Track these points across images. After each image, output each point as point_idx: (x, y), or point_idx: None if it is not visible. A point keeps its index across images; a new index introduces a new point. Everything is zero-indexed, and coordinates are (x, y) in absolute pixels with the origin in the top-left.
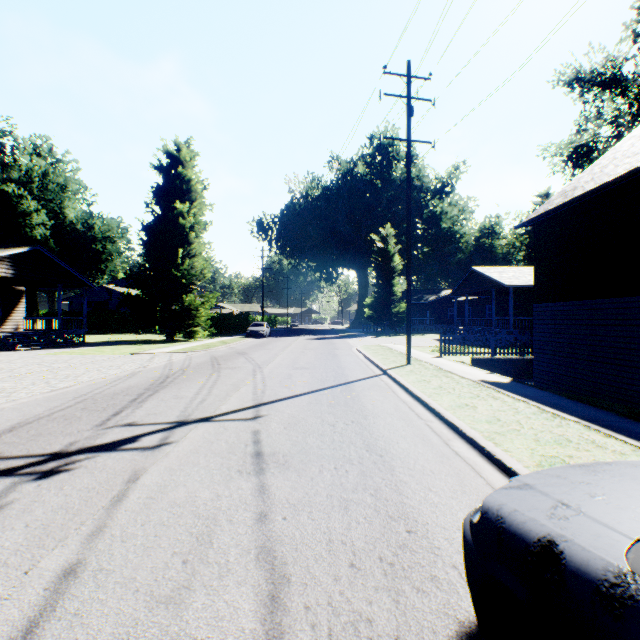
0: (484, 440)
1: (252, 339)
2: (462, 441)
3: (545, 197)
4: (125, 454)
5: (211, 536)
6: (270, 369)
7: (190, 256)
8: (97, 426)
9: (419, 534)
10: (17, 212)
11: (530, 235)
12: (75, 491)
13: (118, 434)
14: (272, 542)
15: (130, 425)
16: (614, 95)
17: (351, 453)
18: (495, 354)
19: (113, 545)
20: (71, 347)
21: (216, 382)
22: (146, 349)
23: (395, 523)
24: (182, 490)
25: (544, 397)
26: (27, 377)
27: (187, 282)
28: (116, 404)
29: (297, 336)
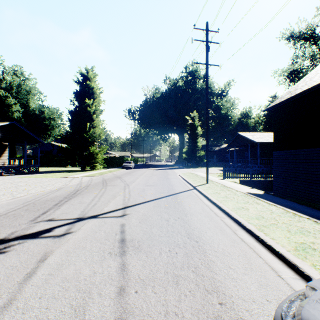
0: (258, 231)
1: (125, 169)
2: (244, 231)
3: (274, 97)
4: (42, 240)
5: (85, 308)
6: (133, 186)
7: (93, 127)
8: (31, 221)
9: (228, 306)
10: (4, 104)
11: (266, 117)
12: (3, 269)
13: (42, 226)
14: (126, 314)
15: (50, 220)
16: (311, 44)
17: (178, 239)
18: (252, 178)
19: (15, 317)
20: (31, 174)
21: (103, 193)
22: (69, 175)
23: (210, 296)
24: (72, 268)
25: (285, 203)
26: (2, 190)
27: (91, 140)
28: (45, 207)
29: (148, 168)
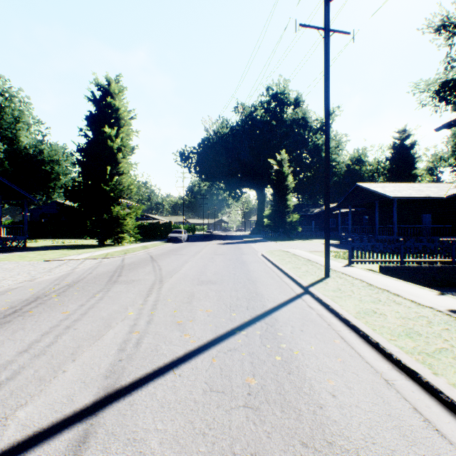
0: None
1: (171, 244)
2: None
3: (403, 133)
4: None
5: None
6: (171, 284)
7: (119, 174)
8: None
9: None
10: None
11: (391, 162)
12: None
13: None
14: None
15: None
16: None
17: None
18: (404, 262)
19: None
20: (4, 252)
21: (86, 313)
22: (69, 254)
23: None
24: None
25: None
26: None
27: (116, 196)
28: None
29: (210, 241)
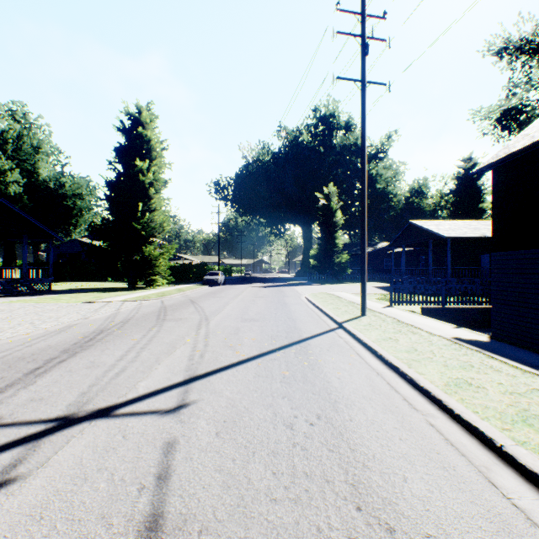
0: None
1: (208, 287)
2: (512, 473)
3: (468, 161)
4: None
5: None
6: (217, 321)
7: (150, 210)
8: None
9: None
10: None
11: (455, 194)
12: None
13: None
14: None
15: None
16: None
17: (331, 520)
18: (445, 303)
19: None
20: (33, 295)
21: (151, 340)
22: (103, 297)
23: None
24: None
25: None
26: None
27: (147, 234)
28: (4, 378)
29: (249, 284)
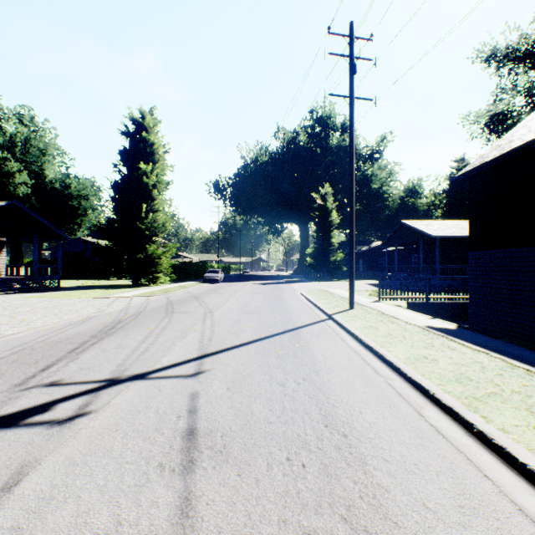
0: (468, 412)
1: (208, 284)
2: (437, 409)
3: (461, 162)
4: (24, 433)
5: None
6: (220, 313)
7: (153, 211)
8: (15, 386)
9: None
10: (1, 172)
11: (448, 194)
12: None
13: (32, 399)
14: None
15: (53, 385)
16: (527, 69)
17: (307, 430)
18: (429, 298)
19: None
20: (44, 291)
21: (165, 328)
22: (111, 293)
23: None
24: (69, 509)
25: (502, 347)
26: None
27: (150, 234)
28: (52, 355)
29: (248, 281)
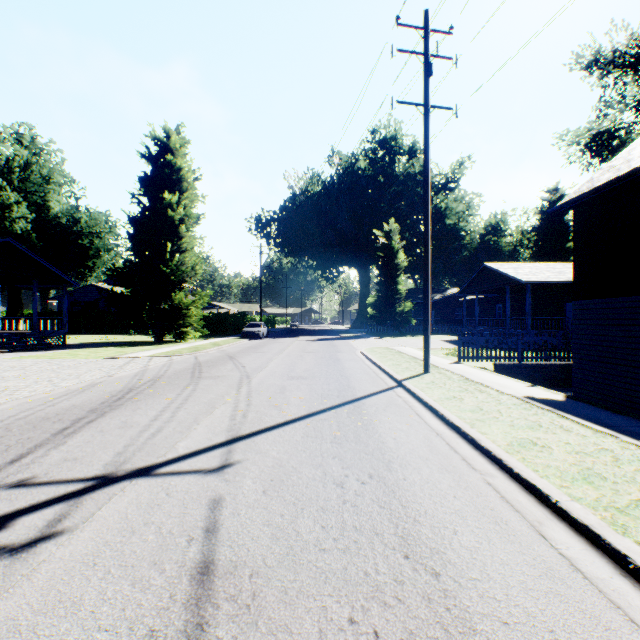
0: (615, 534)
1: (247, 340)
2: (564, 527)
3: (554, 192)
4: None
5: None
6: (260, 379)
7: (181, 251)
8: None
9: None
10: None
11: (538, 232)
12: None
13: None
14: None
15: (20, 485)
16: (638, 77)
17: (378, 566)
18: (522, 359)
19: None
20: (45, 350)
21: (187, 399)
22: (127, 352)
23: None
24: None
25: (633, 427)
26: None
27: (177, 279)
28: (31, 439)
29: (296, 337)
